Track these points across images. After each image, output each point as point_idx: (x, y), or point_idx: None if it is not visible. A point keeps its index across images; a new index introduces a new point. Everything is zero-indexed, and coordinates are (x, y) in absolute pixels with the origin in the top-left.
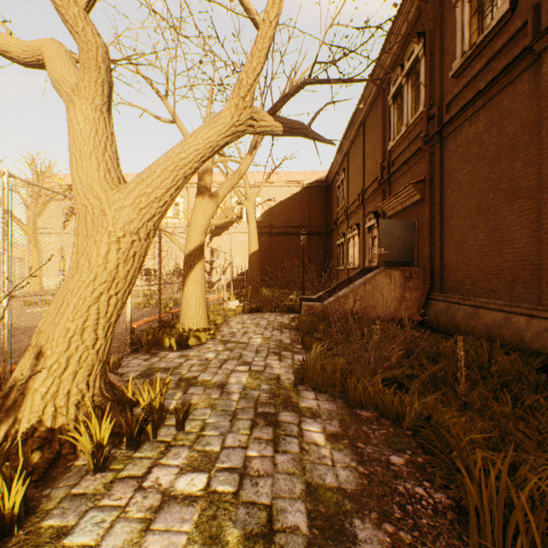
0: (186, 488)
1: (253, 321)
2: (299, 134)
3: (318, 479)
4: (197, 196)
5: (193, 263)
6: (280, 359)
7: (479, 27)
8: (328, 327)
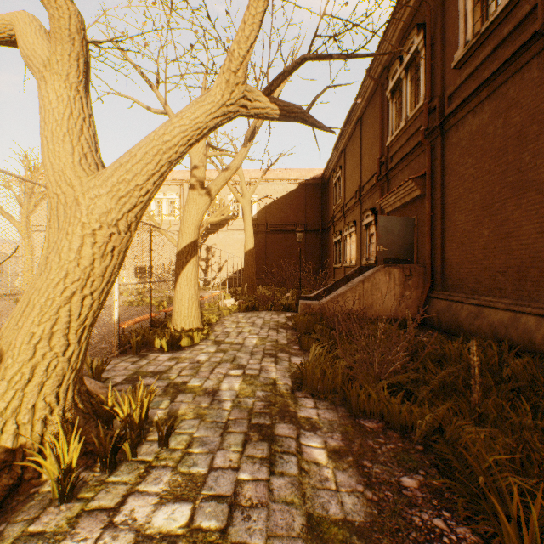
0: (165, 524)
1: (248, 320)
2: (297, 118)
3: (320, 509)
4: (190, 190)
5: (186, 260)
6: (276, 361)
7: (483, 16)
8: (326, 327)
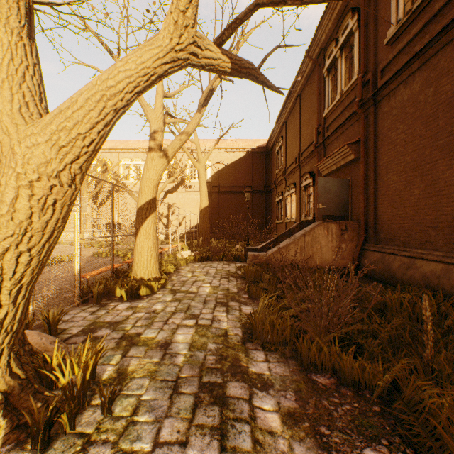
0: None
1: (202, 270)
2: (248, 75)
3: None
4: (148, 152)
5: (145, 216)
6: (227, 310)
7: None
8: (273, 277)
